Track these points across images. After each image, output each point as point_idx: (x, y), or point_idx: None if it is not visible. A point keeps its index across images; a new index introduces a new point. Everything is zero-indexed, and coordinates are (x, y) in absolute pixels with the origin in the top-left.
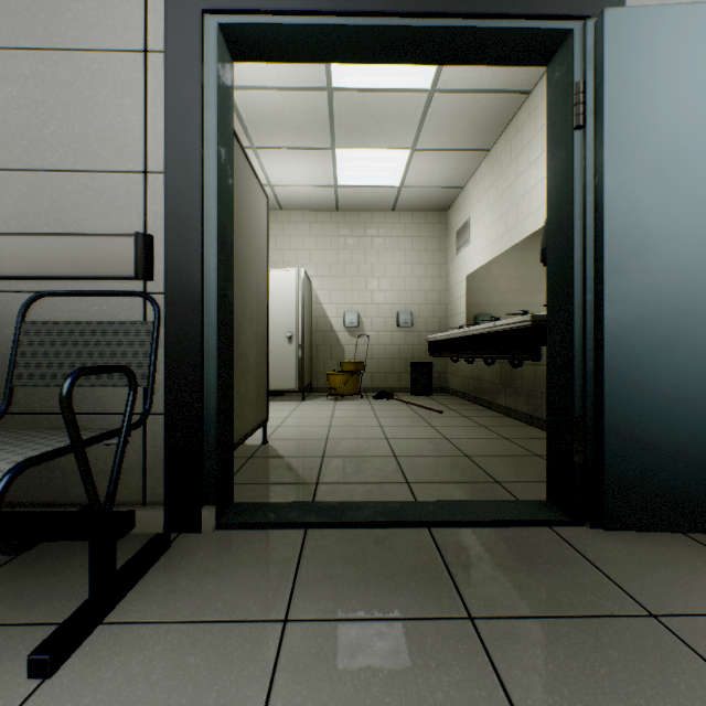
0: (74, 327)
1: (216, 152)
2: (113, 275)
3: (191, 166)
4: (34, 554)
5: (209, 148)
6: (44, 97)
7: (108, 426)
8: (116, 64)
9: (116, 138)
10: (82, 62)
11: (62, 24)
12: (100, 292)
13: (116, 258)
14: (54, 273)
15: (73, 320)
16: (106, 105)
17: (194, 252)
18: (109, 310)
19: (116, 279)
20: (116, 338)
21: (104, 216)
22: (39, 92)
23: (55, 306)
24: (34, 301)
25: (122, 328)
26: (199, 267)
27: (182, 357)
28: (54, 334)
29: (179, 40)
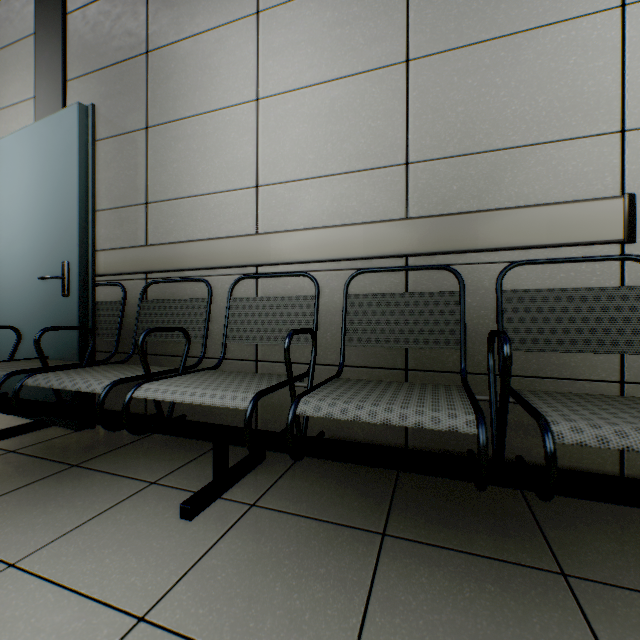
0: (558, 293)
1: None
2: (595, 240)
3: None
4: (545, 511)
5: None
6: (504, 81)
7: (575, 392)
8: (584, 29)
9: (584, 103)
10: (544, 37)
11: (522, 7)
12: (583, 258)
13: (599, 223)
14: (527, 243)
15: (535, 287)
16: (572, 72)
17: None
18: (576, 276)
19: (595, 244)
20: (611, 303)
21: (570, 183)
22: (498, 77)
23: (515, 274)
24: (507, 271)
25: (617, 293)
26: None
27: None
28: (537, 301)
29: None
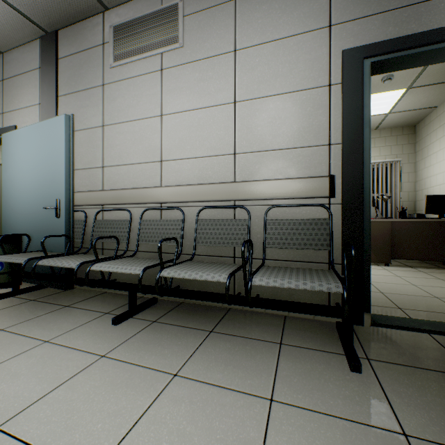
0: None
1: None
2: None
3: None
4: None
5: None
6: None
7: None
8: None
9: None
10: None
11: None
12: None
13: None
14: None
15: None
16: None
17: None
18: None
19: None
20: None
21: None
22: None
23: None
24: None
25: None
26: None
27: None
28: None
29: None
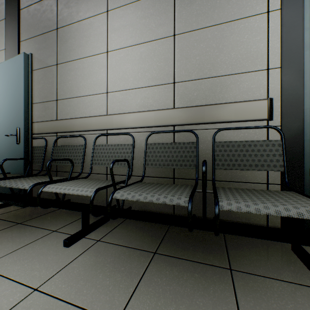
0: (239, 143)
1: (309, 52)
2: (255, 119)
3: (297, 61)
4: (231, 242)
5: (305, 51)
6: (217, 45)
7: (247, 188)
8: (251, 22)
9: (251, 56)
10: (234, 25)
11: (225, 12)
12: (250, 127)
13: (257, 111)
14: (226, 120)
15: (230, 140)
16: (246, 42)
17: (299, 104)
18: (248, 135)
19: (255, 121)
20: (261, 147)
21: (245, 93)
22: (214, 43)
23: (222, 134)
24: (217, 133)
25: (264, 143)
26: (301, 111)
27: (291, 157)
28: (230, 146)
29: (289, 1)
